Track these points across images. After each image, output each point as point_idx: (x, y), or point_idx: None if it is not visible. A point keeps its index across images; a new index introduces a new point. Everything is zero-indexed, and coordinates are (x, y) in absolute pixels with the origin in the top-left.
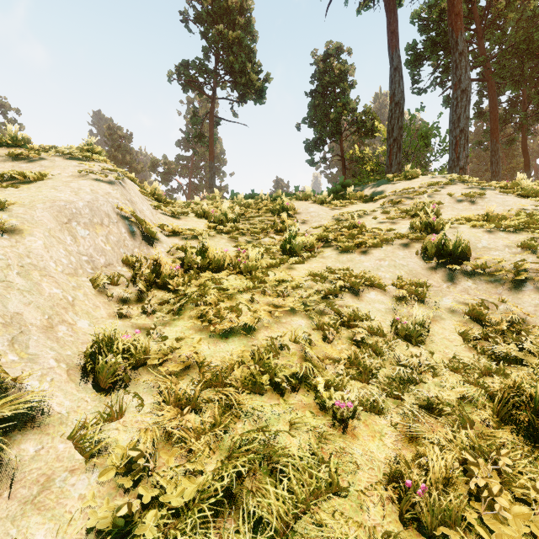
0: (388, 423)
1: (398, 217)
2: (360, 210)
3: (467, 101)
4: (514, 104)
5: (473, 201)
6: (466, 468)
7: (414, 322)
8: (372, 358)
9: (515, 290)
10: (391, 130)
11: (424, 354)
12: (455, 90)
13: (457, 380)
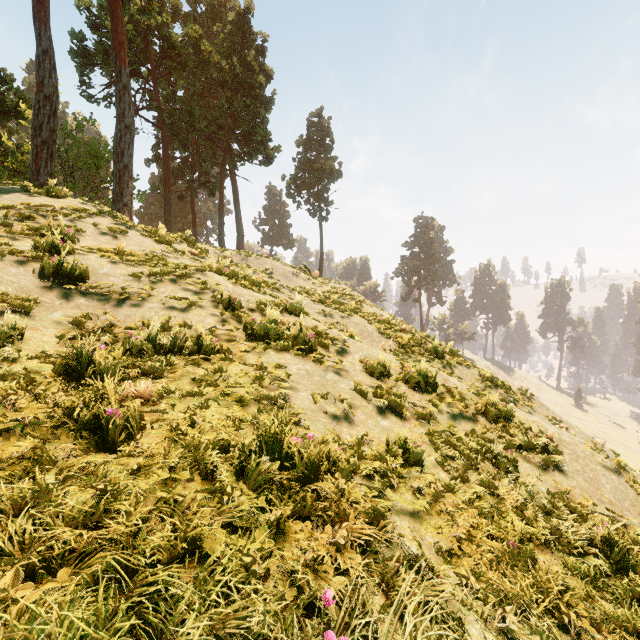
0: None
1: (24, 234)
2: None
3: (132, 139)
4: (186, 163)
5: (117, 237)
6: (6, 398)
7: (6, 328)
8: None
9: (118, 306)
10: (38, 127)
11: (11, 353)
12: (119, 121)
13: (37, 364)
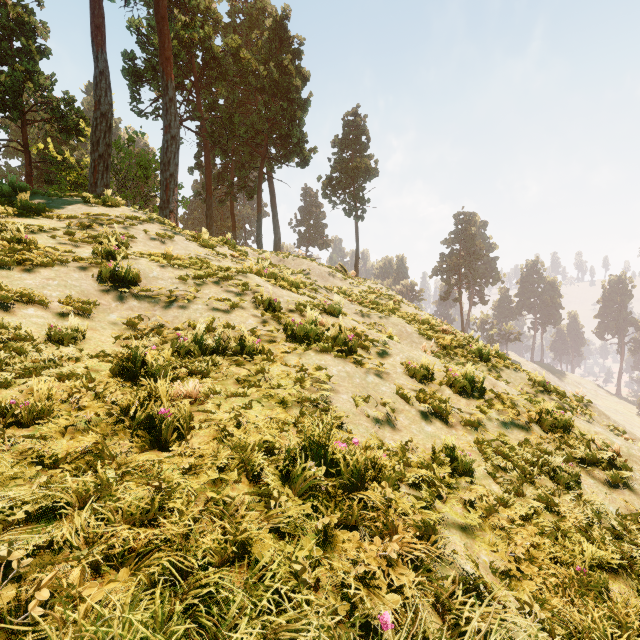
0: (16, 391)
1: (84, 242)
2: (34, 225)
3: (177, 149)
4: (226, 169)
5: (165, 242)
6: (71, 395)
7: (70, 329)
8: (13, 357)
9: (166, 307)
10: (96, 143)
11: (74, 352)
12: (166, 132)
13: (97, 362)
